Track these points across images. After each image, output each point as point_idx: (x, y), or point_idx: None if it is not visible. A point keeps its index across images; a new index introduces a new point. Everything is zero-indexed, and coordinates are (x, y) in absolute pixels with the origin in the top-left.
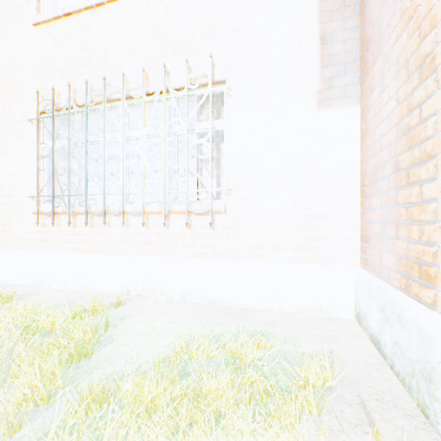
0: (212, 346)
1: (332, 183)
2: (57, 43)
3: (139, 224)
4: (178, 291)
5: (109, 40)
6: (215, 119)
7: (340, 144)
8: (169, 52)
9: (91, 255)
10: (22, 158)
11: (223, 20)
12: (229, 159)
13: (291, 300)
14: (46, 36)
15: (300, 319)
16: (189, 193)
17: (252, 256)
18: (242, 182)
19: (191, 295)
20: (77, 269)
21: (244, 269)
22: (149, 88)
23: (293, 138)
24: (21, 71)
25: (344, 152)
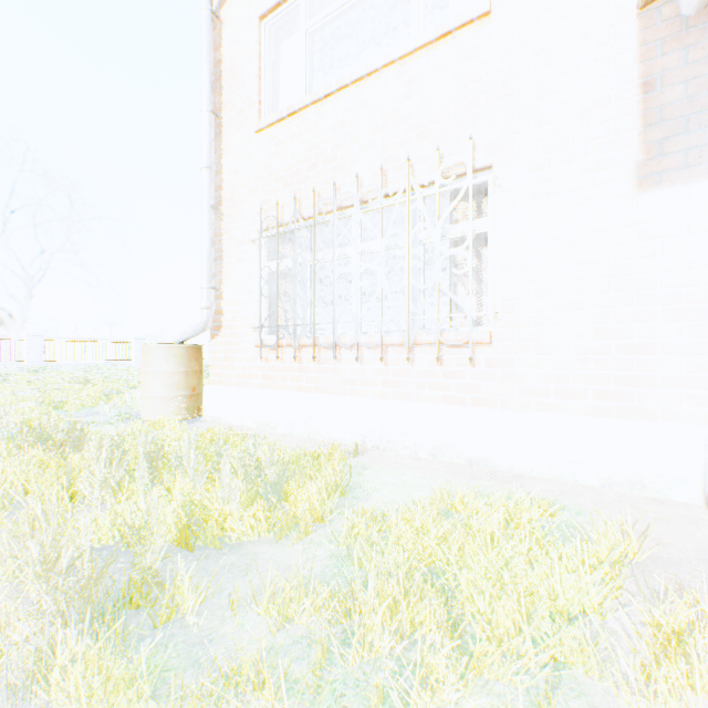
0: (478, 502)
1: (663, 299)
2: (279, 148)
3: (375, 360)
4: (426, 445)
5: (338, 135)
6: (474, 216)
7: (677, 238)
8: (413, 138)
9: (319, 395)
10: (243, 284)
11: (487, 85)
12: (495, 272)
13: (592, 469)
14: (268, 142)
15: (604, 494)
16: (426, 313)
17: (530, 404)
18: (516, 302)
19: (442, 451)
20: (303, 412)
21: (518, 421)
22: (388, 190)
23: (596, 235)
24: (242, 186)
25: (685, 251)
